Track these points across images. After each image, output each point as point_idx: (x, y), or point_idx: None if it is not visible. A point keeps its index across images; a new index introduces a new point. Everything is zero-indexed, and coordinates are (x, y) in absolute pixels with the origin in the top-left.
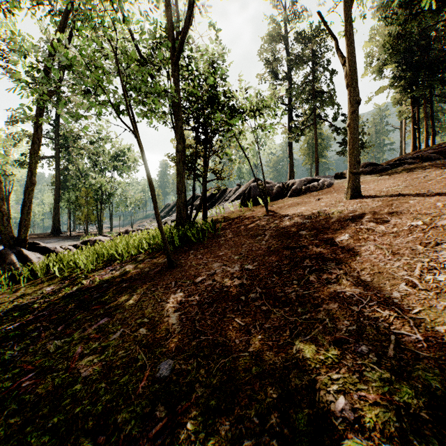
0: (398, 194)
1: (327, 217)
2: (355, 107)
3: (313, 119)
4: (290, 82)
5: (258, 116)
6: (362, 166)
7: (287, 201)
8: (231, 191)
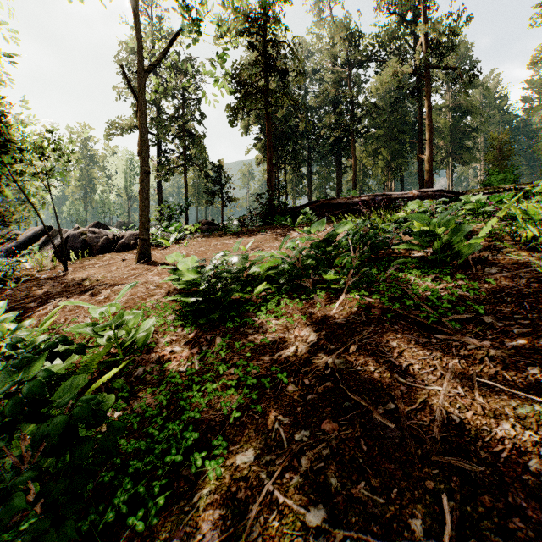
0: (163, 263)
1: (81, 286)
2: (144, 176)
3: (183, 160)
4: (159, 110)
5: (46, 159)
6: (202, 224)
7: (104, 258)
8: (65, 235)
